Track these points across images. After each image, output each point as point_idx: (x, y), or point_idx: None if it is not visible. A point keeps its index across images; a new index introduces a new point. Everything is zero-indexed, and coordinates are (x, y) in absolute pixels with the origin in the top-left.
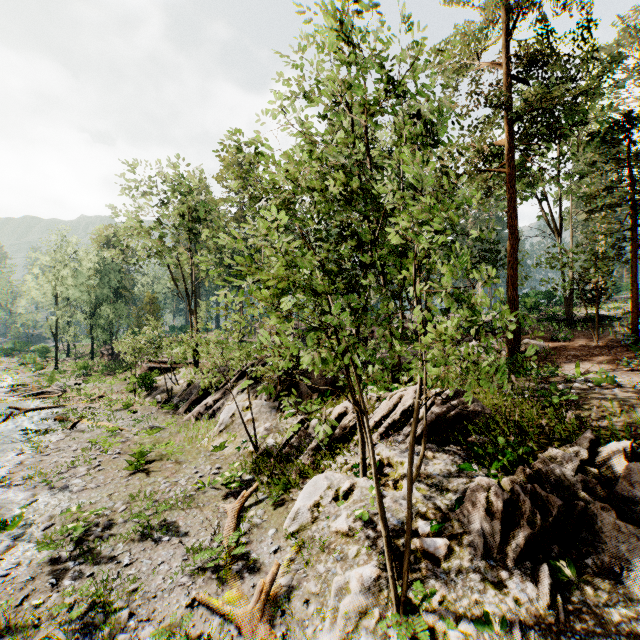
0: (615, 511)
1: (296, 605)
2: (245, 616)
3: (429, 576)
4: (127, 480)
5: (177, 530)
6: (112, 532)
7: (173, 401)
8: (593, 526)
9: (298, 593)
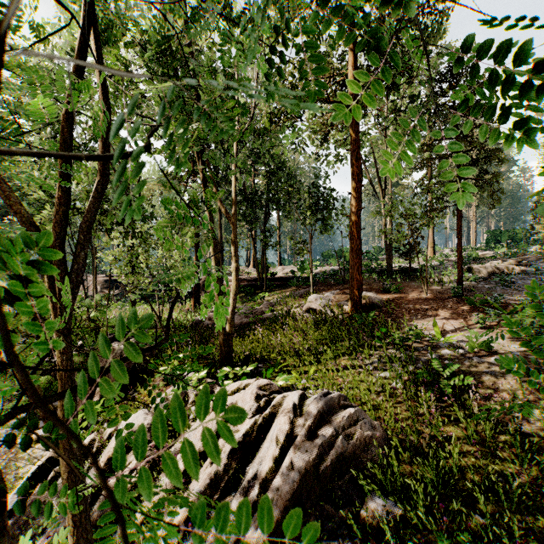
0: None
1: None
2: None
3: None
4: None
5: None
6: None
7: None
8: None
9: None
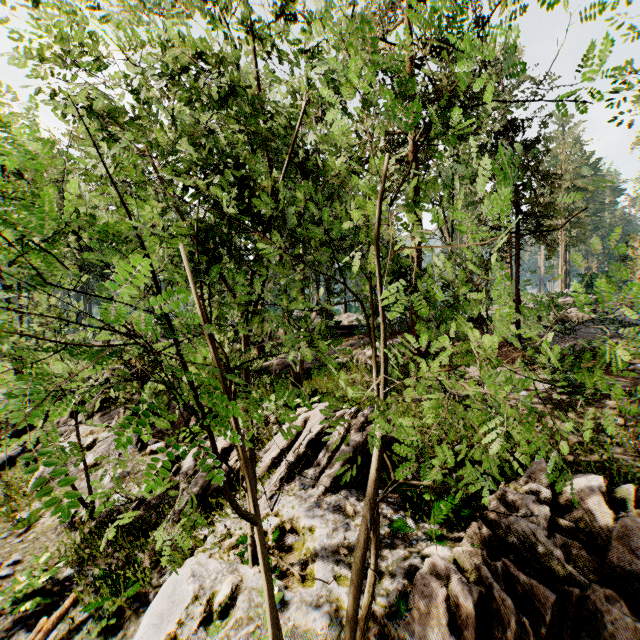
0: (622, 598)
1: None
2: None
3: None
4: None
5: None
6: None
7: None
8: (599, 629)
9: None
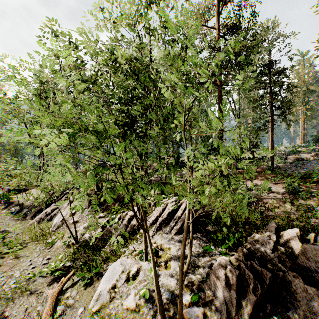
0: (300, 277)
1: None
2: None
3: None
4: None
5: None
6: None
7: (23, 211)
8: (289, 288)
9: None
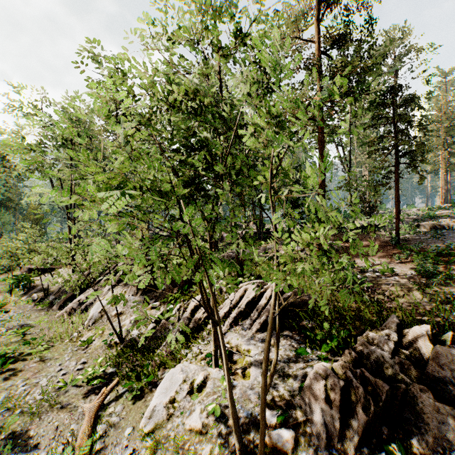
0: (431, 391)
1: None
2: None
3: None
4: None
5: (26, 443)
6: None
7: (49, 299)
8: (415, 407)
9: None
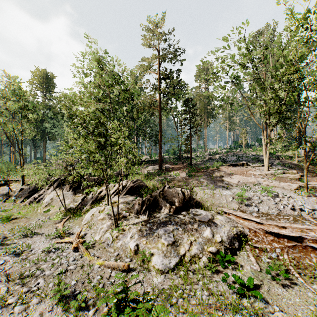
0: (162, 199)
1: (88, 236)
2: (73, 240)
3: (124, 220)
4: (4, 226)
5: (39, 233)
6: (9, 238)
7: (12, 198)
8: (158, 202)
9: (88, 234)
